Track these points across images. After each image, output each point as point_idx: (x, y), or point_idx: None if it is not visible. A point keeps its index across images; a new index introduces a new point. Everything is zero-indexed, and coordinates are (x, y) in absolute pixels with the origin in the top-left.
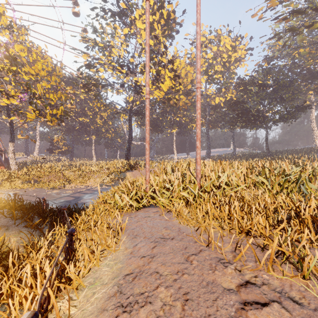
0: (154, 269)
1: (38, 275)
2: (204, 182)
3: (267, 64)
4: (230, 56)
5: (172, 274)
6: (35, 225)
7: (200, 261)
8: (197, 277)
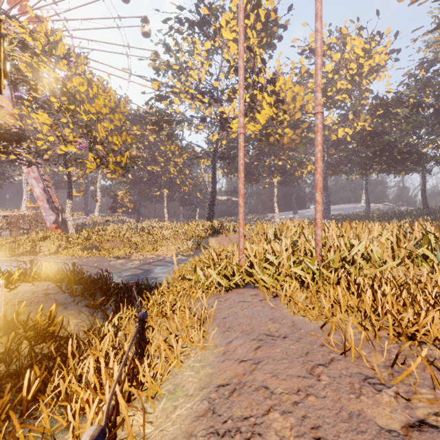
0: (261, 381)
1: (103, 373)
2: (328, 253)
3: (424, 72)
4: (362, 66)
5: (290, 392)
6: (98, 305)
7: (334, 376)
8: (330, 402)
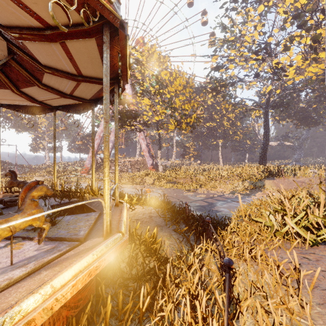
0: None
1: (199, 318)
2: None
3: None
4: None
5: None
6: (183, 233)
7: None
8: None
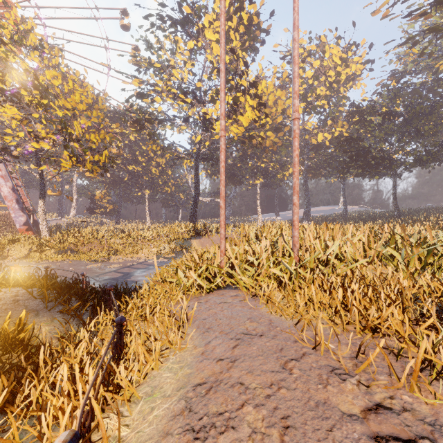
0: (237, 378)
1: (77, 379)
2: (305, 254)
3: (395, 83)
4: (340, 74)
5: (263, 387)
6: (73, 311)
7: (304, 369)
8: (300, 393)
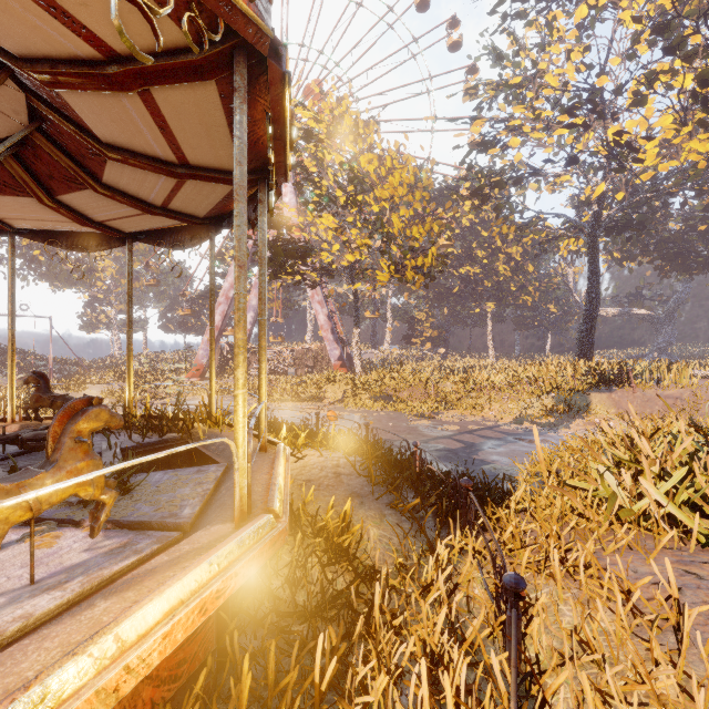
0: None
1: None
2: None
3: None
4: None
5: None
6: (410, 513)
7: None
8: None
